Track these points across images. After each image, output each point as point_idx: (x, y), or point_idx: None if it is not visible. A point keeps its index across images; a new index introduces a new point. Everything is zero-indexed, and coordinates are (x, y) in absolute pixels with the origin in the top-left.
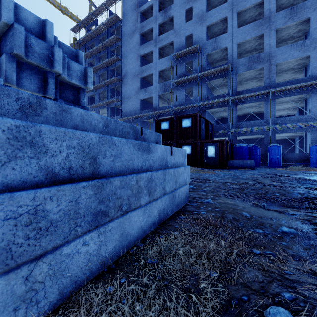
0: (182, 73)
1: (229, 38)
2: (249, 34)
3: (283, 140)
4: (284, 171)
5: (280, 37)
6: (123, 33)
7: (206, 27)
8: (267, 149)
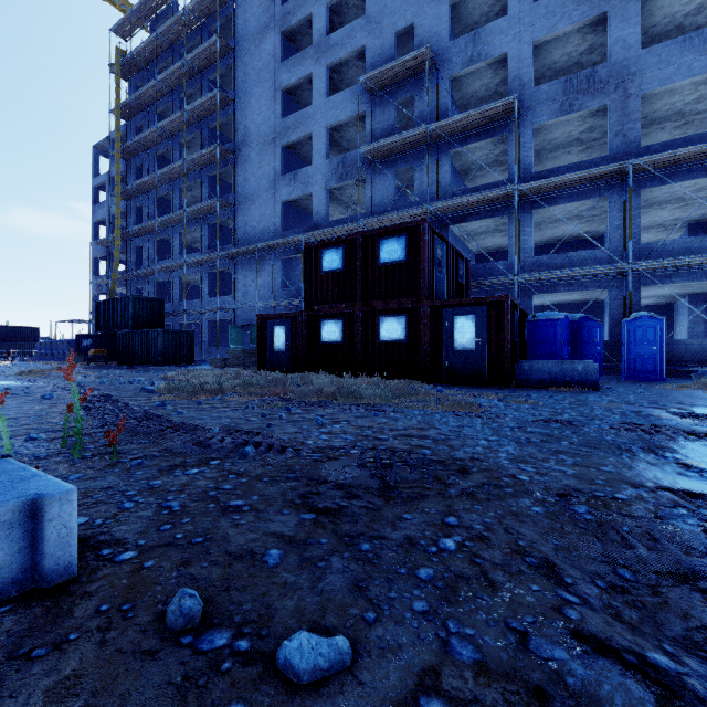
0: (386, 130)
1: (512, 30)
2: (567, 17)
3: (644, 309)
4: (698, 395)
5: (647, 29)
6: (239, 33)
7: (451, 7)
8: (615, 330)
